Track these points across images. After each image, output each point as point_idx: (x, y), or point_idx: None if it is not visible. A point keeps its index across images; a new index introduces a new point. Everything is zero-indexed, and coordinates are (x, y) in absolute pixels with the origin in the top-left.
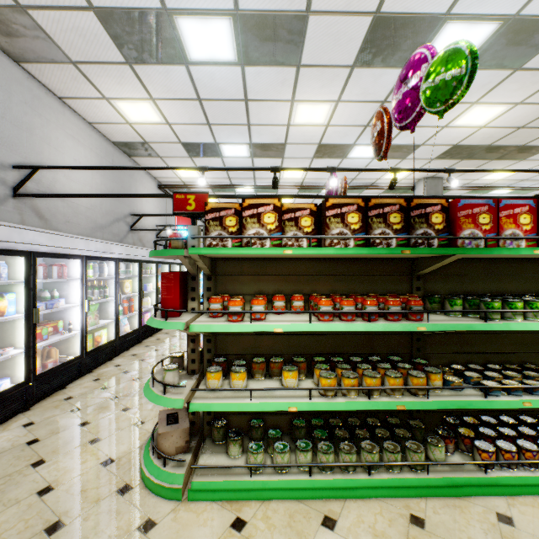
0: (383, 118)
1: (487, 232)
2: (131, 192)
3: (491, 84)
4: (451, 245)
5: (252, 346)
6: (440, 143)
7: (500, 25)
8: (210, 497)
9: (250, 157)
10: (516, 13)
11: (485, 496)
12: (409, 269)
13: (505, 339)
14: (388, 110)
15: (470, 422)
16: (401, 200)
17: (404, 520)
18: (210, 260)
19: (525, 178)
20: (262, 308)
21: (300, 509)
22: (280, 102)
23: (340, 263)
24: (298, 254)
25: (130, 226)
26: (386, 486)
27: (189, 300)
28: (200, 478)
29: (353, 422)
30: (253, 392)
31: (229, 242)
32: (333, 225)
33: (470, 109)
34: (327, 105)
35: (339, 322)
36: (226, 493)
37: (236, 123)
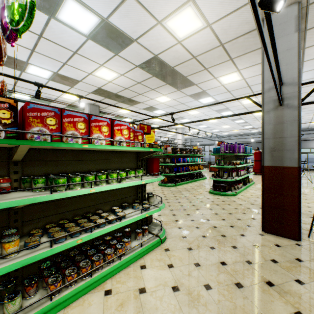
0: None
1: (54, 130)
2: None
3: (107, 57)
4: (25, 138)
5: None
6: (91, 84)
7: (101, 21)
8: None
9: None
10: (107, 18)
11: None
12: (8, 157)
13: (88, 199)
14: None
15: (59, 260)
16: None
17: None
18: None
19: (135, 115)
20: None
21: None
22: None
23: None
24: None
25: None
26: None
27: None
28: None
29: None
30: None
31: None
32: None
33: (101, 68)
34: None
35: None
36: None
37: None
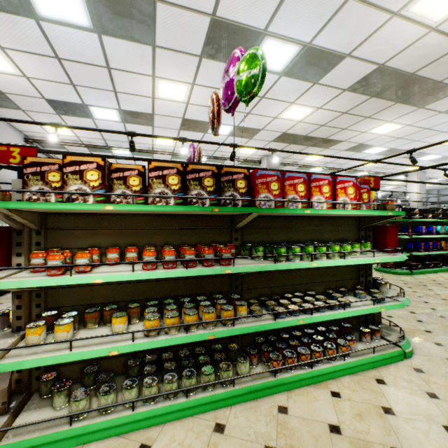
0: (214, 101)
1: (276, 196)
2: None
3: (301, 91)
4: (253, 205)
5: (88, 297)
6: (274, 130)
7: (301, 48)
8: None
9: (122, 122)
10: (310, 42)
11: (274, 394)
12: (230, 224)
13: (297, 275)
14: (217, 95)
15: (272, 339)
16: (213, 168)
17: (209, 430)
18: (39, 215)
19: (329, 161)
20: (86, 261)
21: (119, 444)
22: (142, 75)
23: (174, 218)
24: (122, 210)
25: None
26: (200, 404)
27: (14, 255)
28: (9, 440)
29: (183, 353)
30: (78, 341)
31: (52, 197)
32: (155, 185)
33: (290, 107)
34: (184, 86)
35: (161, 270)
36: (41, 447)
37: (102, 88)
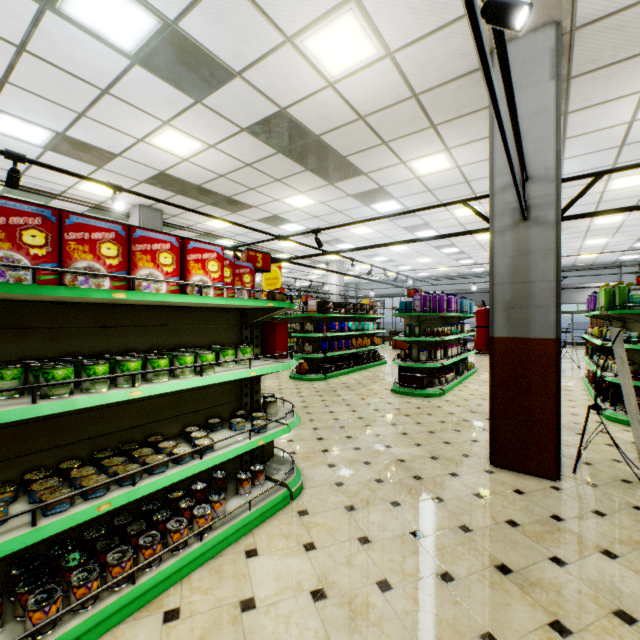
0: None
1: (41, 259)
2: None
3: (177, 106)
4: None
5: None
6: (144, 162)
7: (162, 26)
8: None
9: None
10: (175, 20)
11: None
12: None
13: (128, 411)
14: None
15: (57, 553)
16: None
17: None
18: None
19: (241, 232)
20: None
21: None
22: None
23: None
24: None
25: None
26: None
27: None
28: None
29: None
30: None
31: None
32: None
33: (165, 130)
34: None
35: None
36: None
37: None
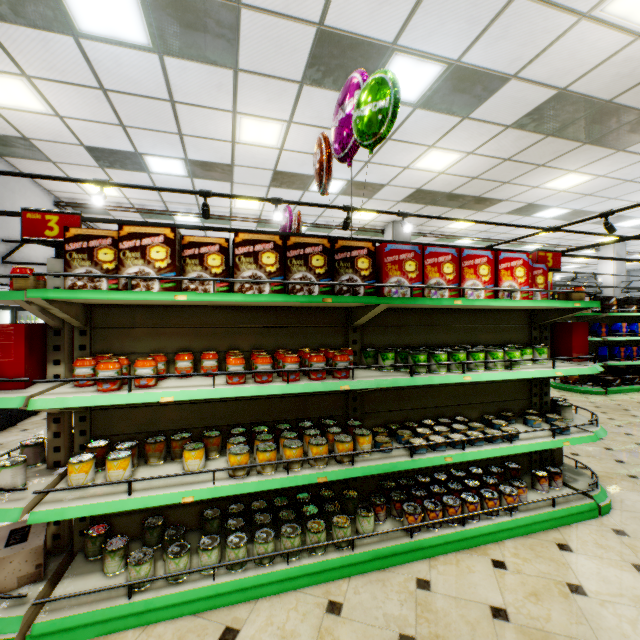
0: (322, 146)
1: (413, 280)
2: (4, 208)
3: (444, 129)
4: (380, 294)
5: (149, 421)
6: (404, 185)
7: (445, 68)
8: (64, 639)
9: (189, 177)
10: (458, 58)
11: (410, 562)
12: (346, 320)
13: (440, 393)
14: (327, 138)
15: (405, 484)
16: (324, 241)
17: (320, 610)
18: (84, 308)
19: (483, 229)
20: (150, 371)
21: (195, 626)
22: (218, 111)
23: (267, 312)
24: (198, 301)
25: (2, 256)
26: (306, 573)
27: (51, 363)
28: (48, 617)
29: (280, 502)
30: (138, 483)
31: (104, 282)
32: (244, 265)
33: (428, 153)
34: (277, 125)
35: (252, 384)
36: (90, 628)
37: (162, 129)
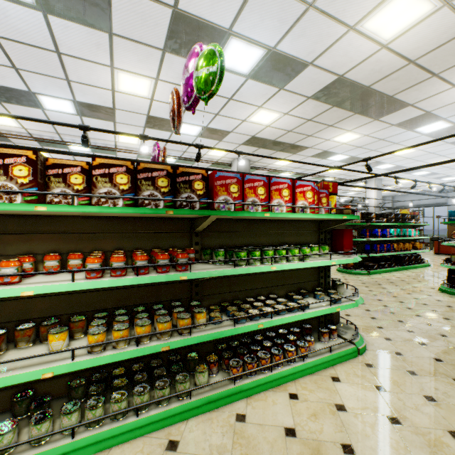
0: (174, 97)
1: (236, 198)
2: None
3: (268, 95)
4: (212, 208)
5: (21, 311)
6: (244, 133)
7: (266, 52)
8: None
9: (78, 115)
10: (274, 46)
11: (233, 402)
12: (190, 227)
13: (259, 278)
14: (178, 91)
15: (233, 345)
16: (168, 167)
17: (161, 449)
18: None
19: (297, 166)
20: (14, 270)
21: None
22: (98, 65)
23: (127, 221)
24: (59, 212)
25: None
26: (152, 422)
27: None
28: None
29: (137, 367)
30: (3, 365)
31: None
32: (100, 184)
33: (258, 111)
34: (148, 80)
35: (108, 278)
36: None
37: (51, 75)
